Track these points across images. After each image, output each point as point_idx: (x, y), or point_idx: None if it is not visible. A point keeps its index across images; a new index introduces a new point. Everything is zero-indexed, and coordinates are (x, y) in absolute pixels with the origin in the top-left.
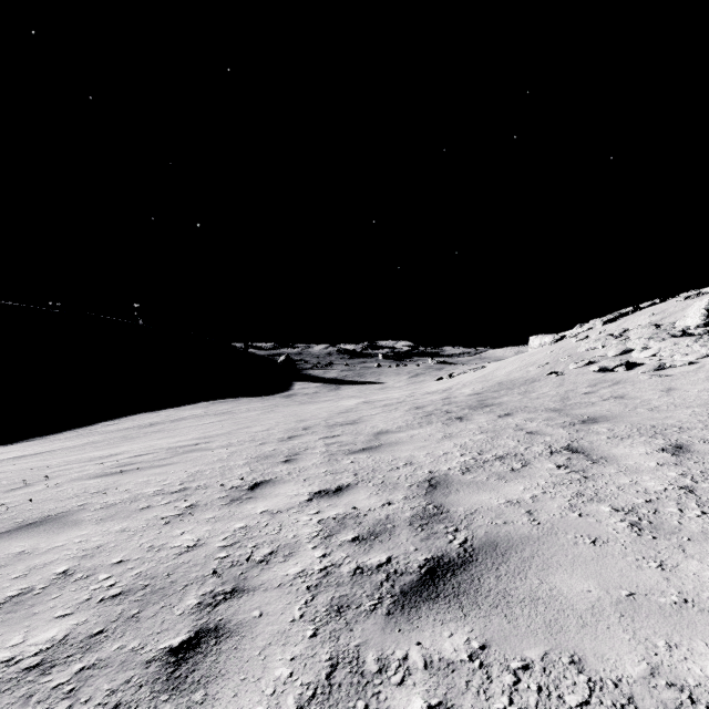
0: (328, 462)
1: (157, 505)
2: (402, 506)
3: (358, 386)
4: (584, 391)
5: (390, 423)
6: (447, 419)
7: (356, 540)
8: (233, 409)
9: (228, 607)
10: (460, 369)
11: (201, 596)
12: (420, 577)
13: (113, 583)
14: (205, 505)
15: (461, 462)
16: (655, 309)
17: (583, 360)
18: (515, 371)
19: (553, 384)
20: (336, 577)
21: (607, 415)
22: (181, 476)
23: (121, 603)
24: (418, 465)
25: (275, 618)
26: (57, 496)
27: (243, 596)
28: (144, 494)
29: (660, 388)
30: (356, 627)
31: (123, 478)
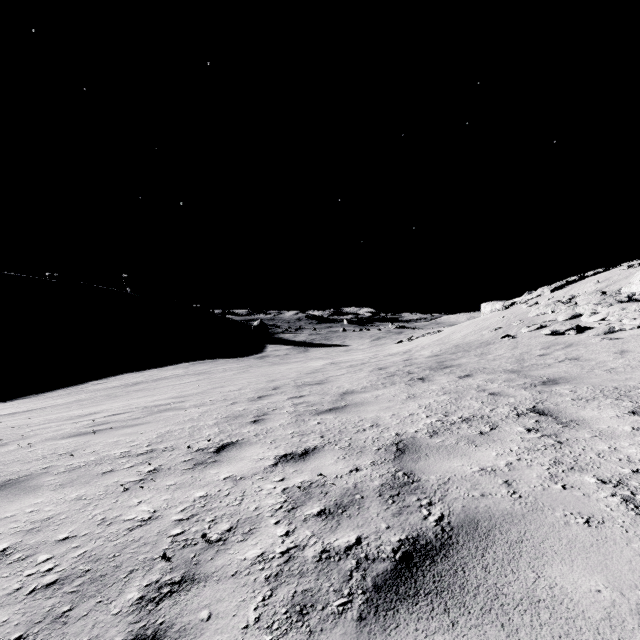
0: (295, 423)
1: (121, 469)
2: (370, 473)
3: (325, 348)
4: (538, 353)
5: (355, 384)
6: (409, 379)
7: (322, 514)
8: (210, 369)
9: (173, 605)
10: (418, 333)
11: (144, 588)
12: (395, 566)
13: (51, 567)
14: (168, 470)
15: (427, 424)
16: (599, 277)
17: (534, 324)
18: (470, 335)
19: (507, 347)
20: (299, 564)
21: (566, 377)
22: (150, 437)
23: (53, 595)
24: (384, 427)
25: (225, 623)
26: (25, 458)
27: (192, 589)
28: (110, 456)
29: (613, 350)
30: (321, 639)
31: (94, 438)
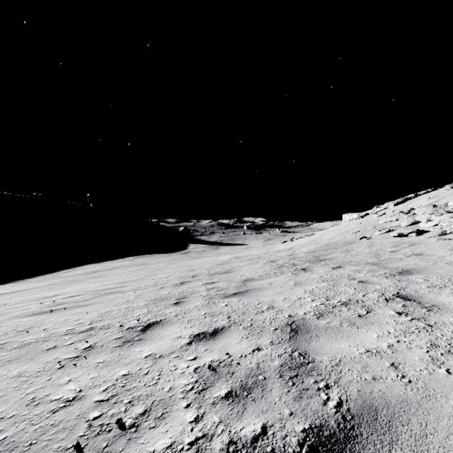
0: (207, 305)
1: (62, 346)
2: (270, 353)
3: (230, 246)
4: (390, 250)
5: (253, 273)
6: (294, 270)
7: (229, 396)
8: (148, 261)
9: None
10: (297, 235)
11: None
12: None
13: None
14: (101, 347)
15: (313, 307)
16: (430, 195)
17: (384, 229)
18: (336, 236)
19: (365, 245)
20: None
21: (417, 268)
22: (93, 316)
23: None
24: (278, 309)
25: None
26: None
27: None
28: (57, 333)
29: (448, 248)
30: None
31: (50, 316)
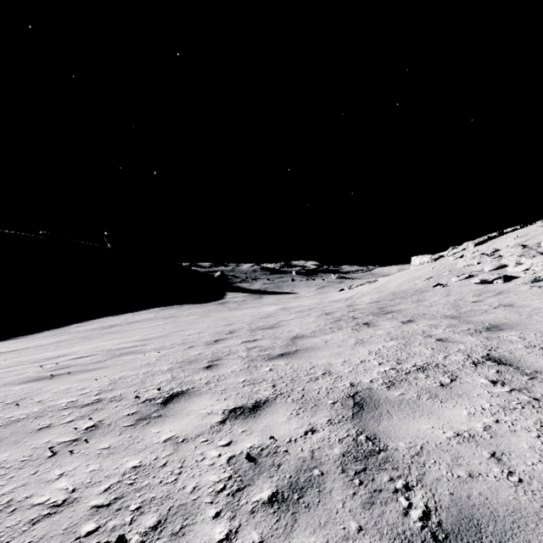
0: (247, 369)
1: (58, 424)
2: (328, 436)
3: (276, 295)
4: (472, 300)
5: (305, 328)
6: (355, 324)
7: (273, 501)
8: (177, 314)
9: None
10: (357, 282)
11: None
12: None
13: None
14: (108, 426)
15: (382, 373)
16: (518, 233)
17: (463, 274)
18: (404, 283)
19: (441, 294)
20: None
21: (508, 323)
22: (102, 384)
23: None
24: (337, 376)
25: None
26: None
27: None
28: (55, 407)
29: None
30: None
31: (49, 384)
